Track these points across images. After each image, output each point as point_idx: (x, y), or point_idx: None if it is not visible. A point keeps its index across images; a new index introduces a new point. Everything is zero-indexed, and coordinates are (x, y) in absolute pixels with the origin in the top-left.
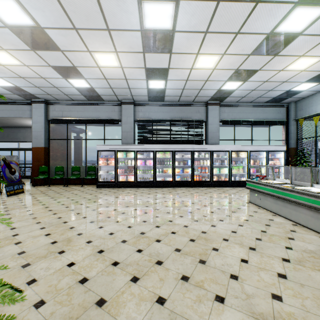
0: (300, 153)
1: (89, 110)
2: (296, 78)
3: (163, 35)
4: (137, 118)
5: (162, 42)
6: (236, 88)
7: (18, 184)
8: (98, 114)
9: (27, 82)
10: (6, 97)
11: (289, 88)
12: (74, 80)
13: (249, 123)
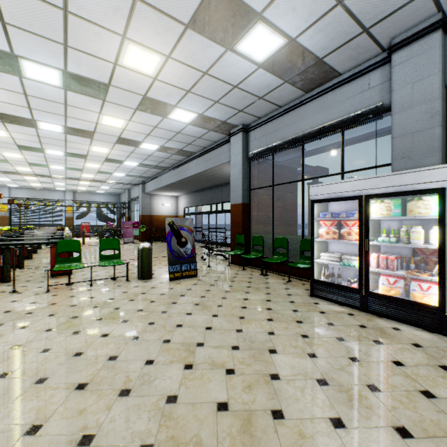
0: None
1: (308, 114)
2: None
3: None
4: None
5: None
6: None
7: (188, 263)
8: (326, 114)
9: (201, 99)
10: (209, 141)
11: None
12: (244, 41)
13: None
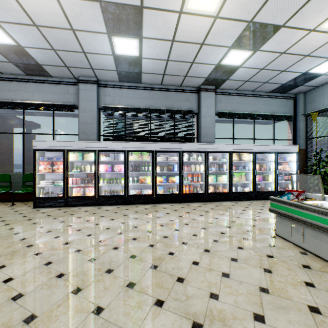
0: (317, 155)
1: (28, 90)
2: (323, 50)
3: None
4: (103, 105)
5: None
6: (241, 63)
7: None
8: (43, 96)
9: None
10: None
11: (307, 68)
12: None
13: (251, 117)
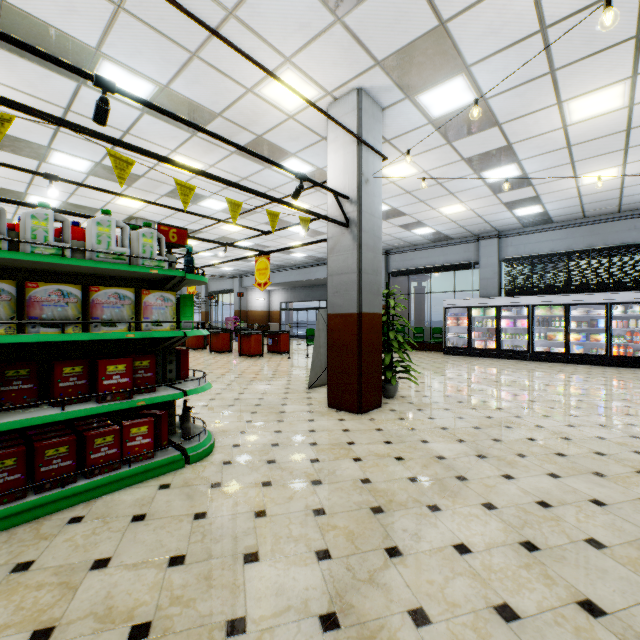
0: None
1: (434, 255)
2: None
3: (514, 180)
4: (504, 257)
5: (515, 183)
6: None
7: None
8: (446, 258)
9: None
10: None
11: None
12: (417, 230)
13: None
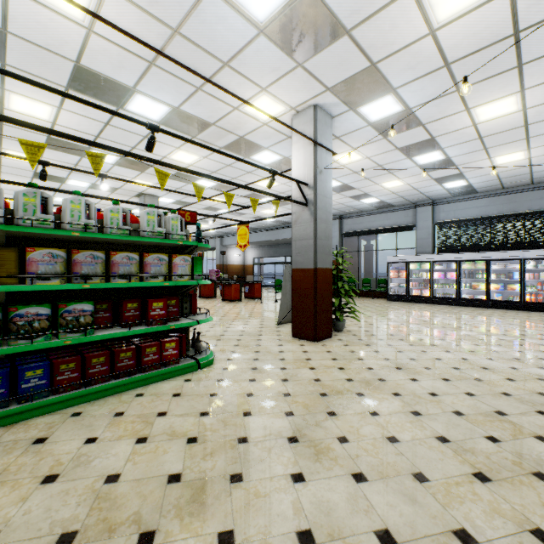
0: None
1: (380, 219)
2: None
3: (440, 162)
4: (437, 221)
5: (441, 164)
6: None
7: None
8: (389, 222)
9: None
10: None
11: None
12: (365, 200)
13: None
